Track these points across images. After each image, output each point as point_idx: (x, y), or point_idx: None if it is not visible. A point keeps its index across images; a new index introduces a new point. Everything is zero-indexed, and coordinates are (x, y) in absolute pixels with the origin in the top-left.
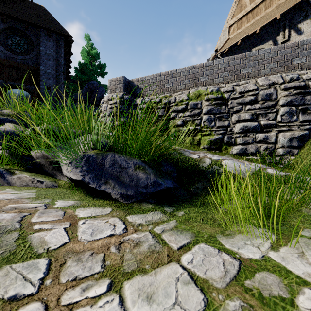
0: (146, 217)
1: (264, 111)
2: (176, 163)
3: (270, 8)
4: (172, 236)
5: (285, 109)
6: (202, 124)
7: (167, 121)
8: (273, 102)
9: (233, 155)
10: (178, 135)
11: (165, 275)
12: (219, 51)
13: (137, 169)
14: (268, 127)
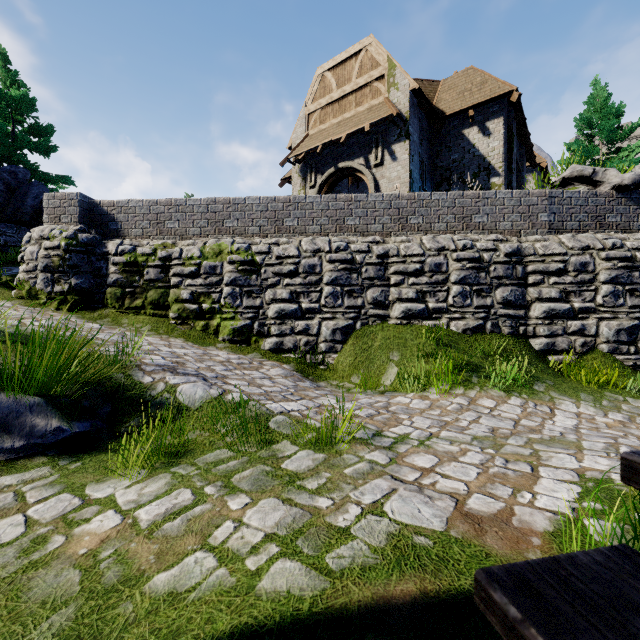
0: (24, 476)
1: (306, 289)
2: (116, 391)
3: (362, 107)
4: (39, 492)
5: (330, 289)
6: (222, 301)
7: (166, 291)
8: (317, 277)
9: (266, 352)
10: (184, 317)
11: (2, 524)
12: (292, 152)
13: (35, 413)
14: (311, 311)
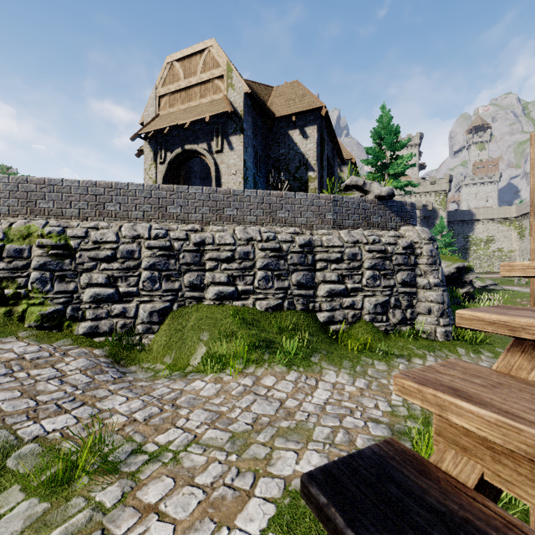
0: None
1: (125, 273)
2: None
3: (205, 99)
4: None
5: (147, 274)
6: (29, 286)
7: None
8: (136, 262)
9: (79, 336)
10: None
11: None
12: (143, 129)
13: None
14: (129, 295)
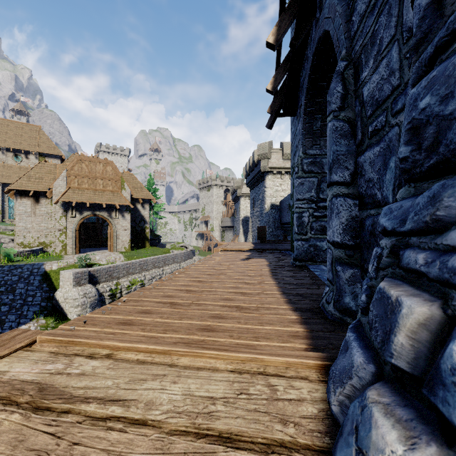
0: None
1: None
2: None
3: (108, 190)
4: None
5: None
6: None
7: None
8: None
9: None
10: None
11: None
12: (62, 197)
13: None
14: None
